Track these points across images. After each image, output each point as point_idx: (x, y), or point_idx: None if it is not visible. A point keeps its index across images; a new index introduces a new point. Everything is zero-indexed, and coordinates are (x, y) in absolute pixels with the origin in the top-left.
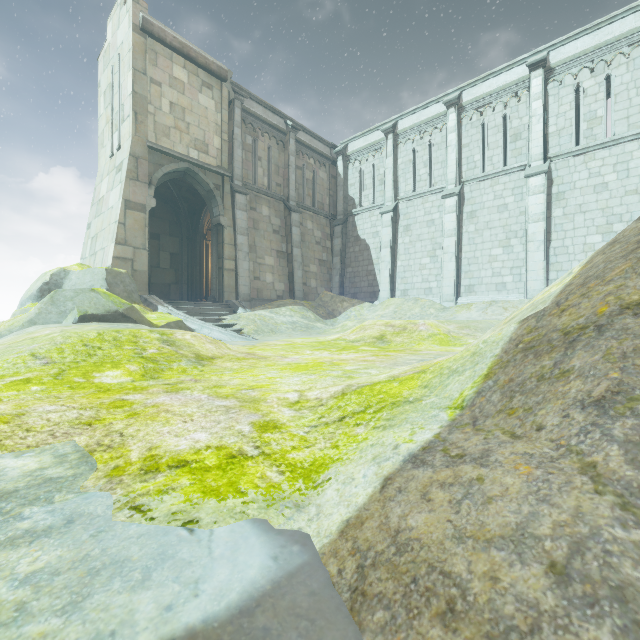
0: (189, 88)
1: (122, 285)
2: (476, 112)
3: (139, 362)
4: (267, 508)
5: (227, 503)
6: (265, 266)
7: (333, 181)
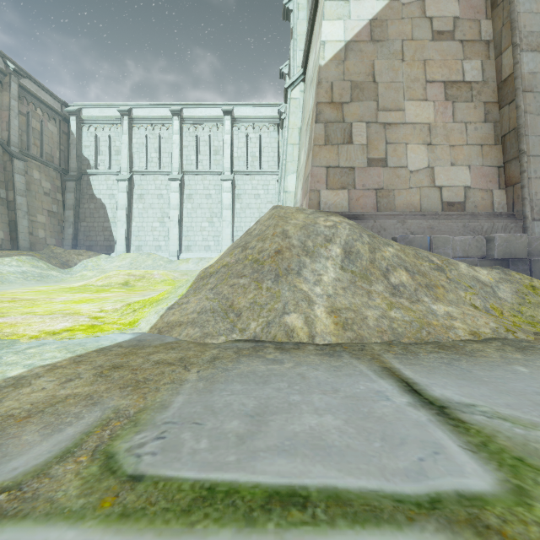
0: None
1: None
2: (192, 126)
3: None
4: (122, 331)
5: (105, 332)
6: None
7: (65, 137)
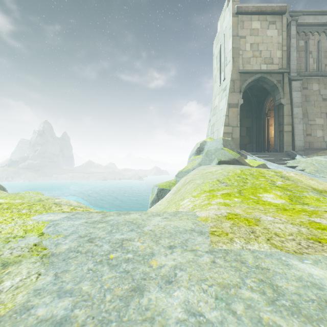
0: (261, 30)
1: (229, 146)
2: None
3: (278, 190)
4: None
5: None
6: (315, 125)
7: None
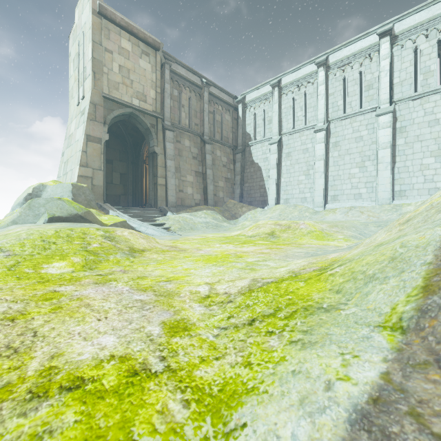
0: (132, 55)
1: (83, 195)
2: (339, 70)
3: (82, 255)
4: None
5: None
6: (187, 182)
7: (235, 122)
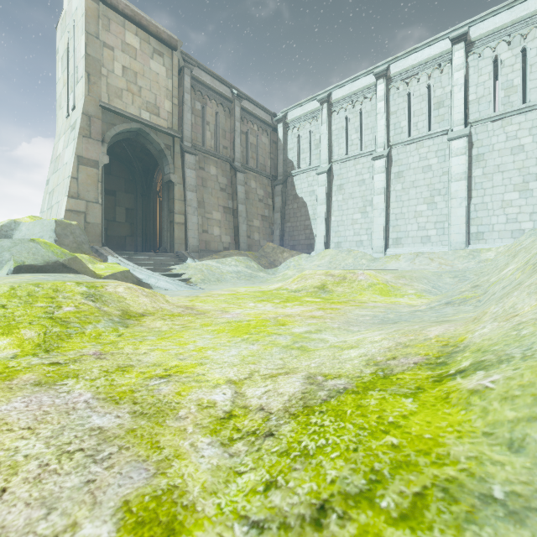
0: (141, 54)
1: (72, 236)
2: (403, 83)
3: (42, 325)
4: None
5: None
6: (213, 220)
7: (274, 146)
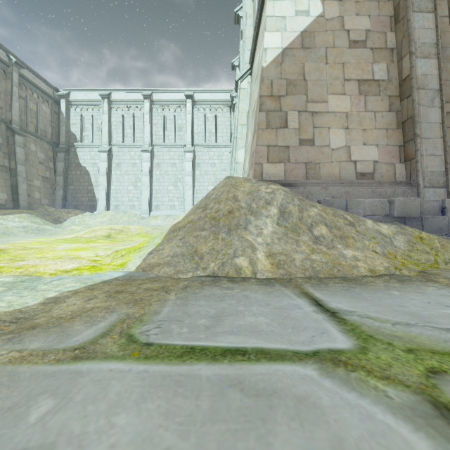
0: None
1: None
2: (160, 107)
3: None
4: (115, 270)
5: (104, 271)
6: None
7: (56, 116)
